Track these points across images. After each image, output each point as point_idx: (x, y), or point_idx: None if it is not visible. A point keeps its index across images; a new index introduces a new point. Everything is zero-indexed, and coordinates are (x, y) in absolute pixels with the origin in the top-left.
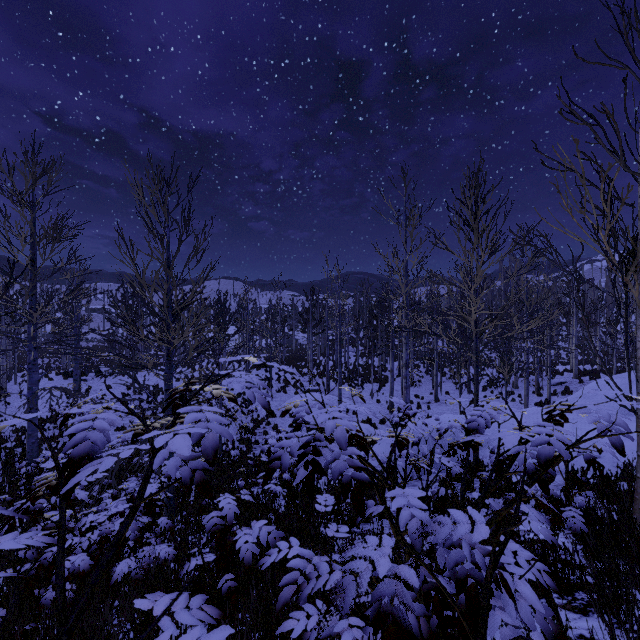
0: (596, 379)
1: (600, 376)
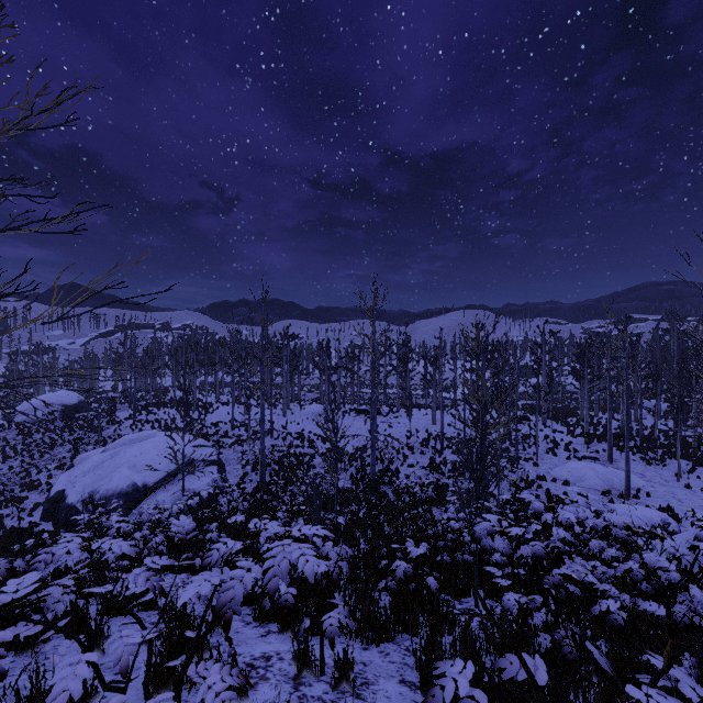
0: None
1: None
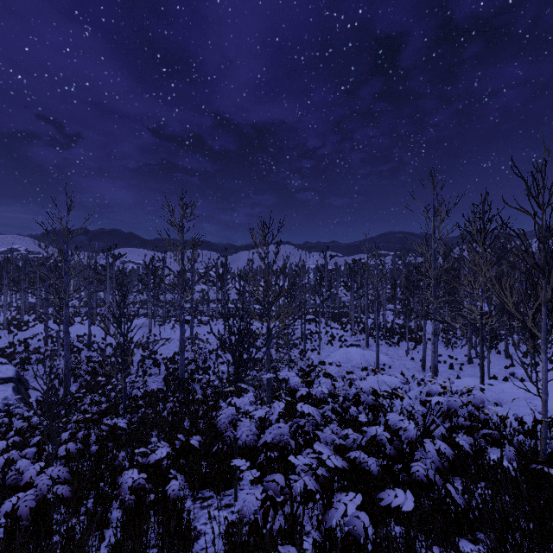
0: None
1: None
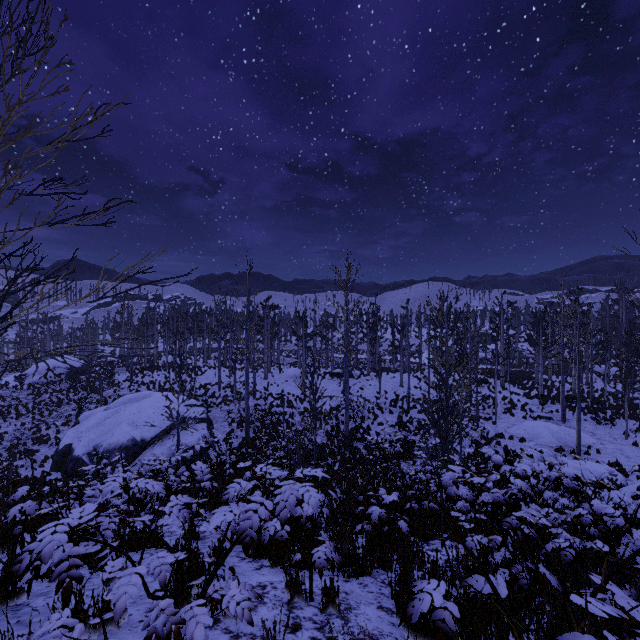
0: None
1: None
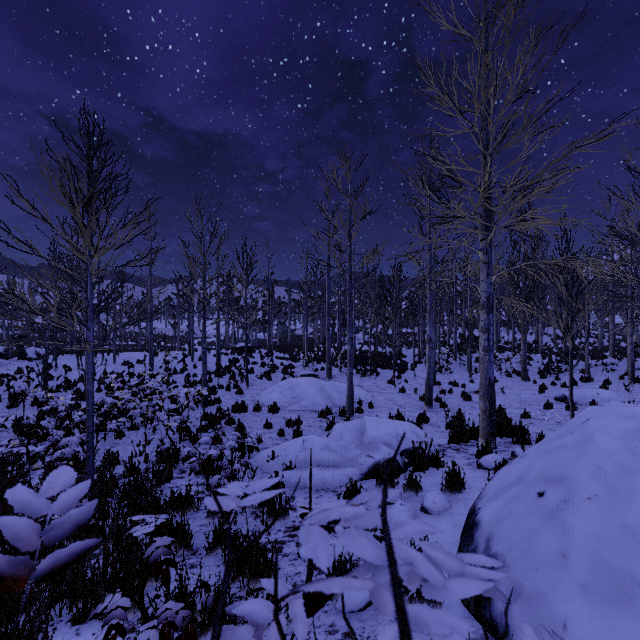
0: None
1: None
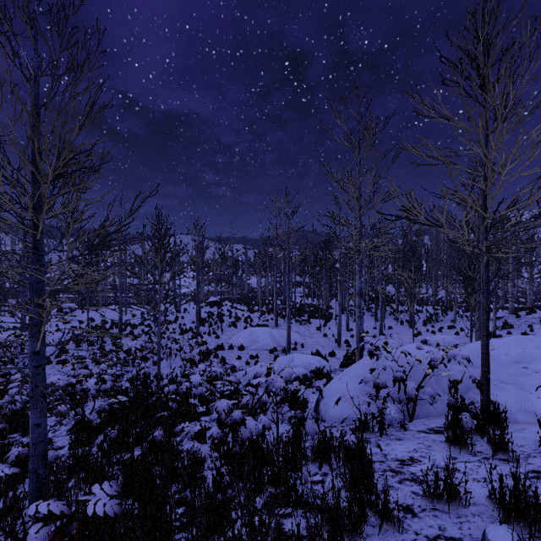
0: (532, 314)
1: (536, 311)
